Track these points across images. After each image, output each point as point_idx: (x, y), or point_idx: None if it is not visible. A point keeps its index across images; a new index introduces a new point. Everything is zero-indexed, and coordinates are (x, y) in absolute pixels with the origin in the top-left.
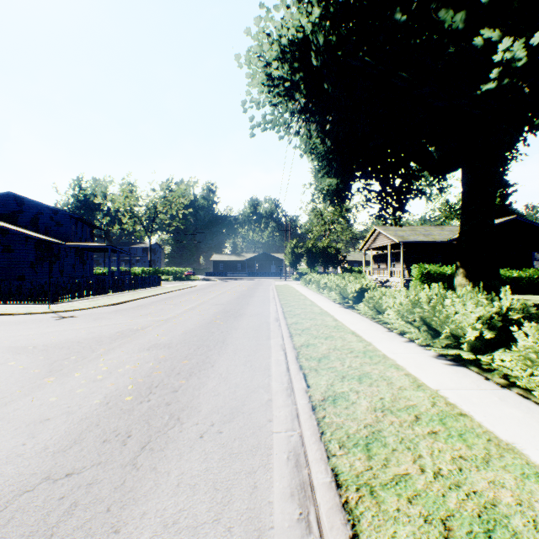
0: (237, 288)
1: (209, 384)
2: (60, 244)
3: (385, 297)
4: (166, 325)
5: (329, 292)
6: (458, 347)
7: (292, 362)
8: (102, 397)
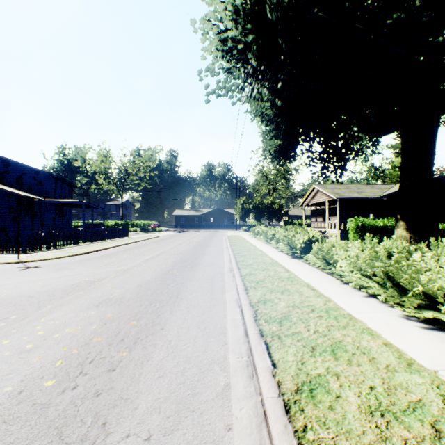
0: (194, 238)
1: (154, 357)
2: (40, 200)
3: (335, 249)
4: (123, 276)
5: (277, 243)
6: (431, 306)
7: (251, 325)
8: (17, 382)
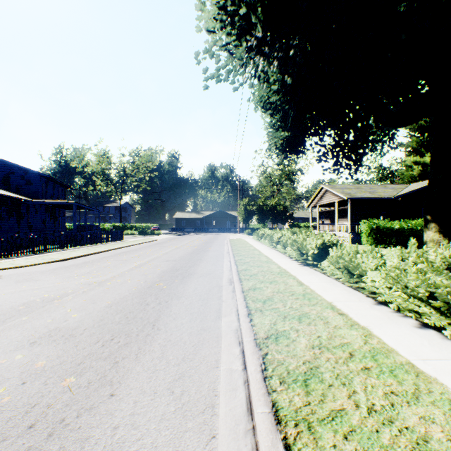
0: (193, 242)
1: None
2: (26, 201)
3: (360, 256)
4: (94, 291)
5: (284, 247)
6: None
7: (257, 392)
8: None
